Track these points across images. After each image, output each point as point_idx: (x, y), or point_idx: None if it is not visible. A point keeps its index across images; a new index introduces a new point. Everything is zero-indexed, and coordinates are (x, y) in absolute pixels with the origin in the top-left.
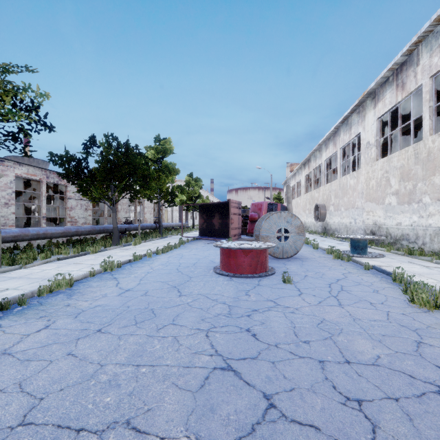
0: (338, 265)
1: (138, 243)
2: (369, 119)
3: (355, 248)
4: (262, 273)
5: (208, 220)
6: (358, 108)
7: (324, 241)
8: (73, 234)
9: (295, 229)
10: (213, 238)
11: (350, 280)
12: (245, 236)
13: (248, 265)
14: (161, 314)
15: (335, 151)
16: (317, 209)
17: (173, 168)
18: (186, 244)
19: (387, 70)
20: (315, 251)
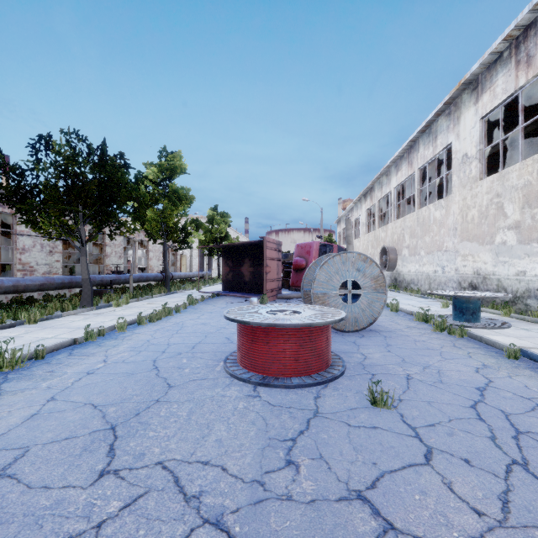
0: (451, 345)
1: (125, 302)
2: (467, 120)
3: (462, 312)
4: (320, 374)
5: (235, 268)
6: (448, 107)
7: (398, 298)
8: (7, 291)
9: (370, 283)
10: (241, 295)
11: (508, 392)
12: (288, 290)
13: (292, 359)
14: None
15: (410, 173)
16: (384, 253)
17: (186, 195)
18: (199, 304)
19: (502, 39)
20: (396, 315)
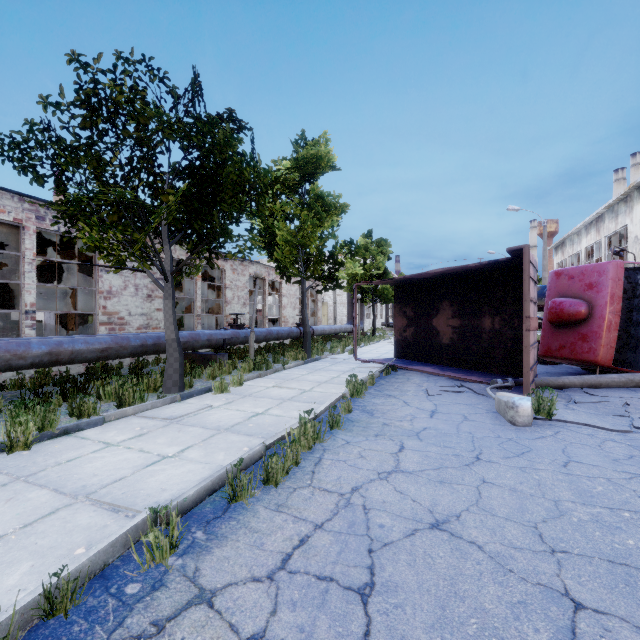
0: None
1: (236, 382)
2: None
3: None
4: None
5: (419, 319)
6: None
7: None
8: (37, 362)
9: None
10: (440, 371)
11: None
12: None
13: None
14: None
15: None
16: None
17: (334, 203)
18: (369, 393)
19: None
20: None
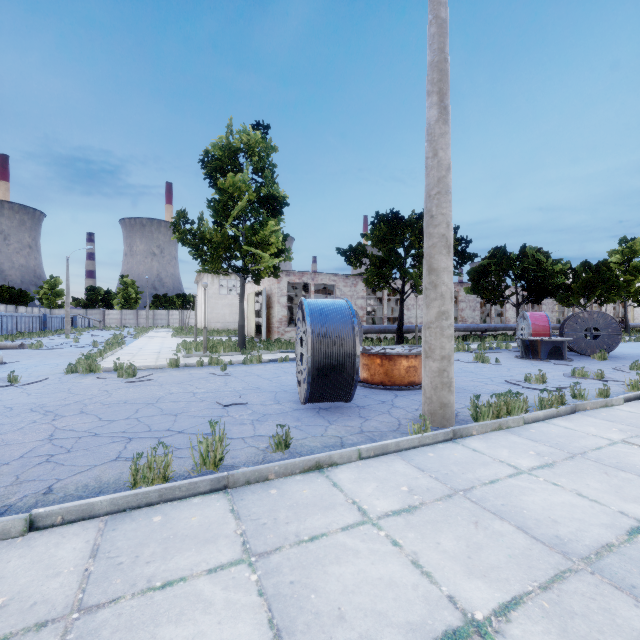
0: None
1: None
2: None
3: None
4: None
5: None
6: None
7: None
8: (557, 328)
9: None
10: None
11: None
12: None
13: None
14: (638, 348)
15: None
16: None
17: None
18: None
19: None
20: None
